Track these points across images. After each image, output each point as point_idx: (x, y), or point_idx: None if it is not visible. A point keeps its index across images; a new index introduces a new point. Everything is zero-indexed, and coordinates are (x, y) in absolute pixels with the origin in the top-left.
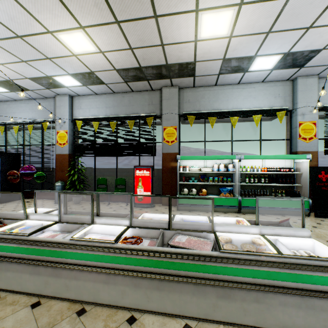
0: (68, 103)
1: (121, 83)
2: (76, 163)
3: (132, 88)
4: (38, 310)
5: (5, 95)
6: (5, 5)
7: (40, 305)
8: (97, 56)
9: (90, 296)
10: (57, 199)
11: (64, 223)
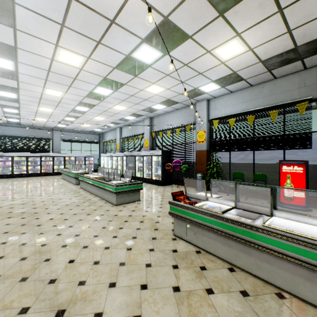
0: (206, 106)
1: (262, 73)
2: (211, 158)
3: (276, 75)
4: (235, 274)
5: (163, 110)
6: (184, 46)
7: (235, 272)
8: (244, 55)
9: (285, 285)
10: (198, 187)
11: (240, 210)
